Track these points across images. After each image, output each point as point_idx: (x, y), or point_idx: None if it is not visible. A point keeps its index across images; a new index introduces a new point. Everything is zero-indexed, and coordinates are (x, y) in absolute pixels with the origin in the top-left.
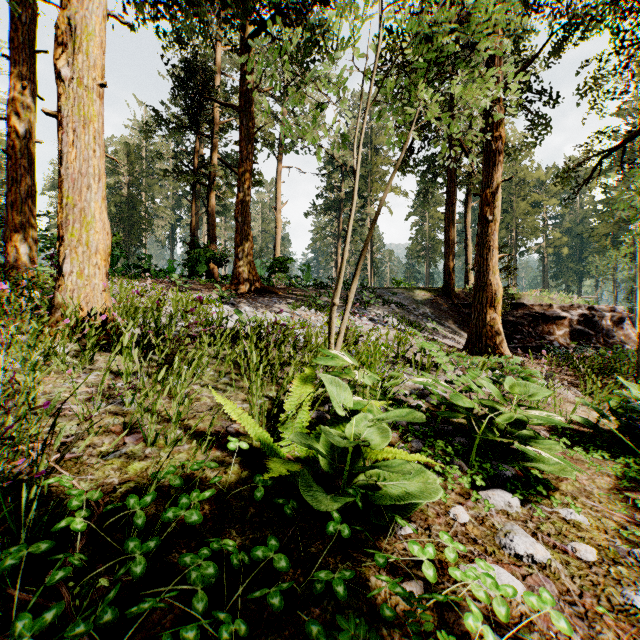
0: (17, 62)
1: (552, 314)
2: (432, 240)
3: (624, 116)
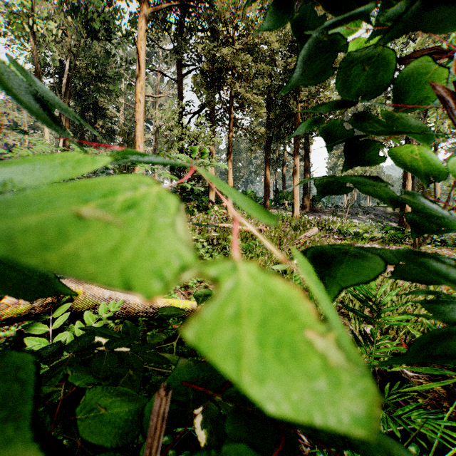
0: (267, 164)
1: None
2: None
3: None
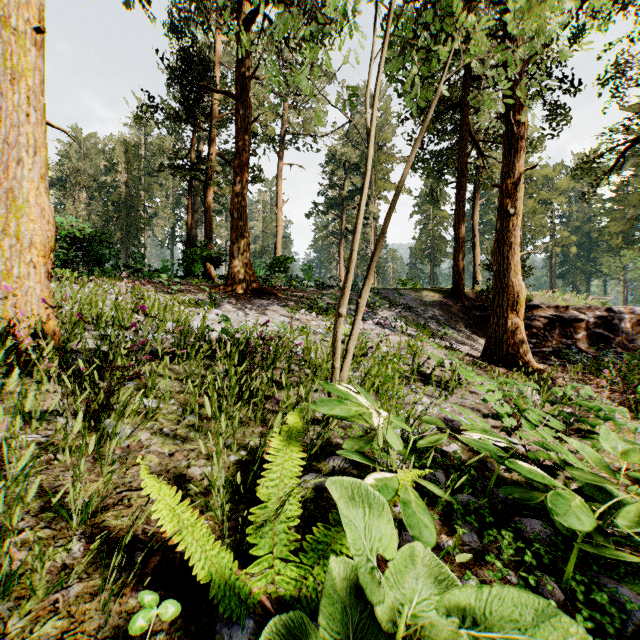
0: None
1: (569, 316)
2: (436, 239)
3: (636, 110)
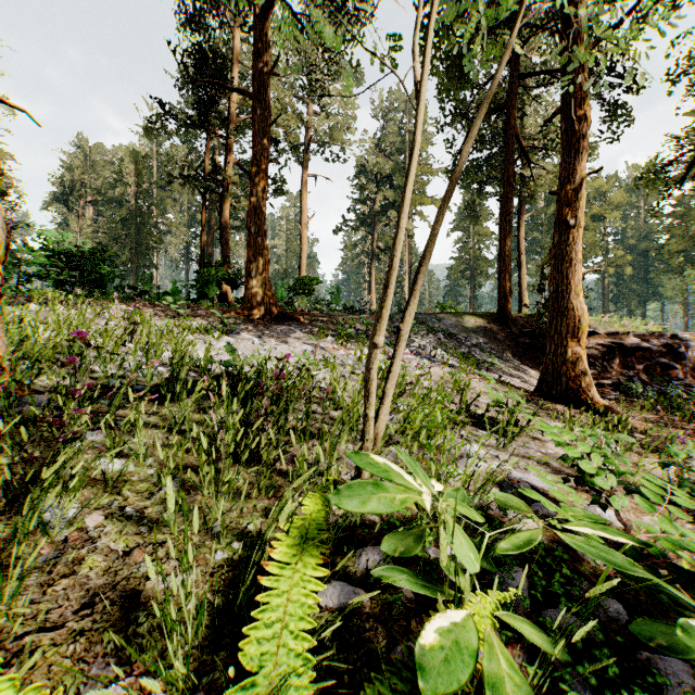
0: None
1: (631, 344)
2: (477, 259)
3: None
